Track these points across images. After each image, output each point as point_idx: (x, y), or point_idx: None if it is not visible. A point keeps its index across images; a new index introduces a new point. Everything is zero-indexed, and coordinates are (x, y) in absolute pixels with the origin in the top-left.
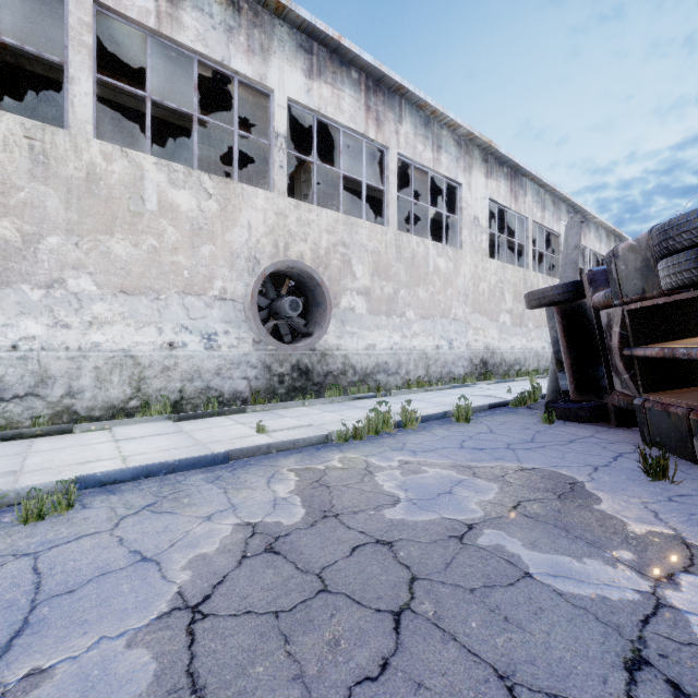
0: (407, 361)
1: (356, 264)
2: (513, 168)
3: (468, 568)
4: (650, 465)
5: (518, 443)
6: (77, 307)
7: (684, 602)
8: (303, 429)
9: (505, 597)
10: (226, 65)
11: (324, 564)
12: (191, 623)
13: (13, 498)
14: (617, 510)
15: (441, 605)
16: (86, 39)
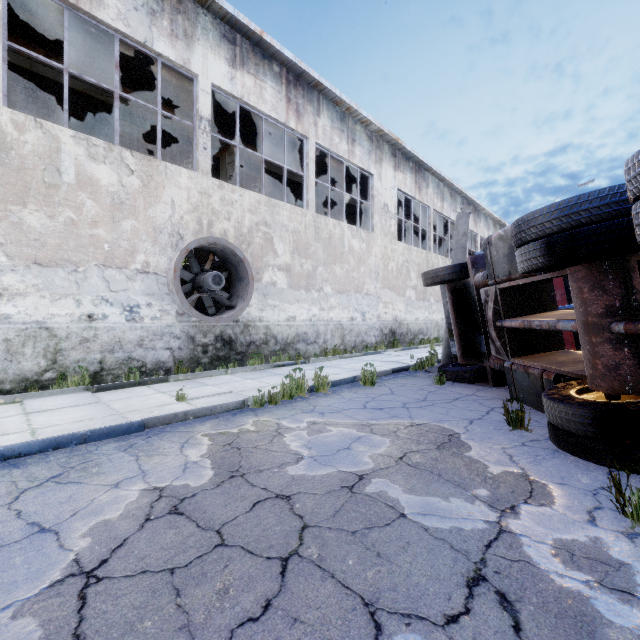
0: (324, 331)
1: (277, 242)
2: (417, 163)
3: (353, 514)
4: (511, 417)
5: (413, 402)
6: None
7: (520, 527)
8: (223, 396)
9: (381, 536)
10: (149, 47)
11: (224, 520)
12: (84, 588)
13: None
14: (482, 456)
15: (325, 548)
16: None
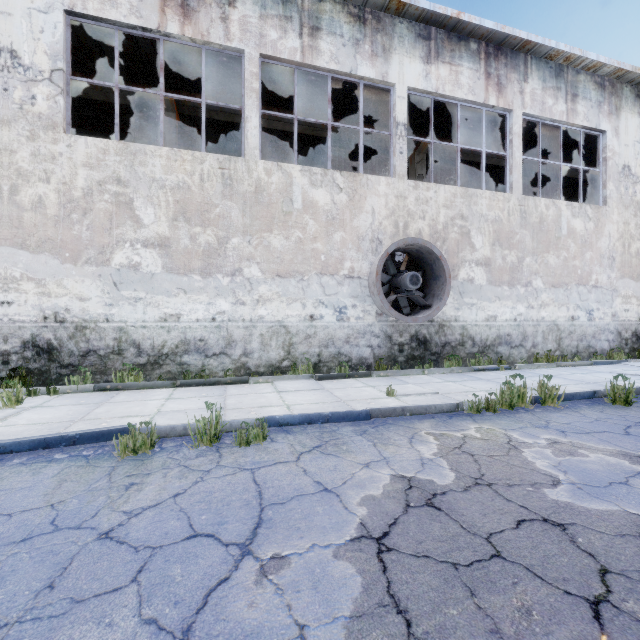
0: (533, 333)
1: (474, 235)
2: None
3: None
4: None
5: None
6: (250, 288)
7: None
8: (429, 396)
9: None
10: (353, 75)
11: (490, 530)
12: (379, 552)
13: (228, 427)
14: None
15: None
16: (255, 86)
